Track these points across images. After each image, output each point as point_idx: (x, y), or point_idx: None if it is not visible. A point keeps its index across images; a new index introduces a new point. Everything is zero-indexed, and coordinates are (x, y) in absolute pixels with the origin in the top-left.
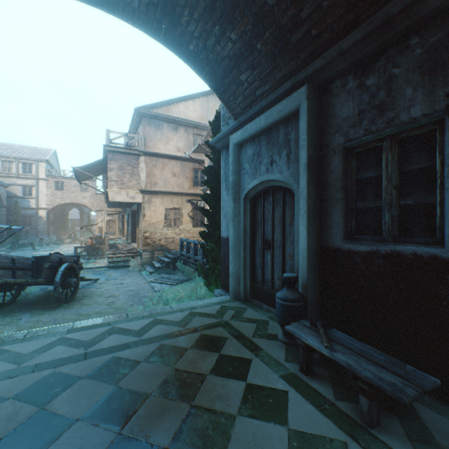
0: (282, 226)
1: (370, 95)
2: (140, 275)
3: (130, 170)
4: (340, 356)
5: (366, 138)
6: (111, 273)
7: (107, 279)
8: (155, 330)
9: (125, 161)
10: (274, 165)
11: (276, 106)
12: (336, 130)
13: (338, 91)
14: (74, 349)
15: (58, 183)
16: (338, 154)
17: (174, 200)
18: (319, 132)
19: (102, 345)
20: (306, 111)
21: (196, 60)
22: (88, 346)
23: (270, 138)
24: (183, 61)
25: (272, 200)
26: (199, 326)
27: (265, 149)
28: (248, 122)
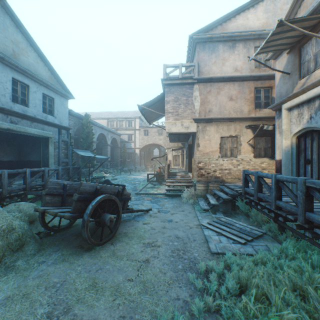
0: None
1: None
2: (192, 210)
3: (184, 100)
4: None
5: None
6: (165, 203)
7: (159, 210)
8: None
9: (180, 92)
10: None
11: None
12: None
13: None
14: None
15: (145, 131)
16: None
17: (230, 127)
18: None
19: None
20: None
21: None
22: None
23: None
24: None
25: None
26: None
27: None
28: None
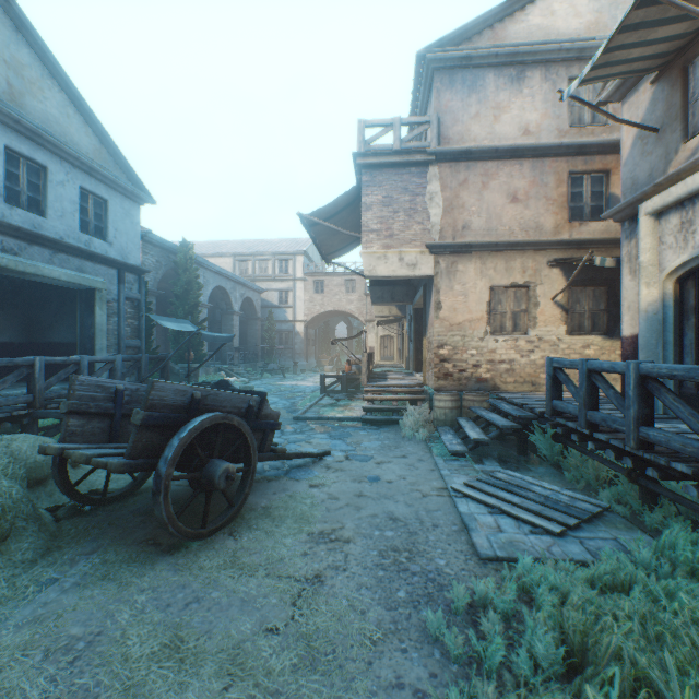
0: None
1: None
2: (426, 455)
3: (405, 202)
4: None
5: None
6: (361, 438)
7: (347, 455)
8: None
9: (396, 183)
10: None
11: None
12: None
13: None
14: None
15: (317, 283)
16: None
17: (512, 263)
18: None
19: None
20: None
21: None
22: None
23: None
24: None
25: None
26: None
27: None
28: None
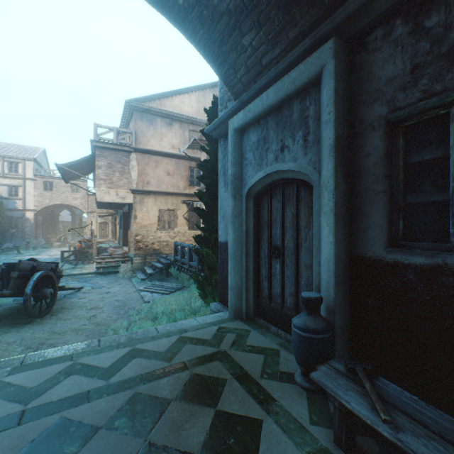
0: (295, 228)
1: (433, 41)
2: (130, 282)
3: (120, 167)
4: (413, 442)
5: (425, 103)
6: (98, 281)
7: (93, 287)
8: (130, 367)
9: (115, 157)
10: (286, 152)
11: (289, 74)
12: (375, 98)
13: (379, 44)
14: (7, 405)
15: (47, 183)
16: (379, 130)
17: (168, 200)
18: (349, 103)
19: (50, 396)
20: (334, 74)
21: (186, 21)
22: (29, 399)
23: (280, 118)
24: (171, 23)
25: (282, 196)
26: (189, 360)
27: (273, 133)
28: (251, 101)
